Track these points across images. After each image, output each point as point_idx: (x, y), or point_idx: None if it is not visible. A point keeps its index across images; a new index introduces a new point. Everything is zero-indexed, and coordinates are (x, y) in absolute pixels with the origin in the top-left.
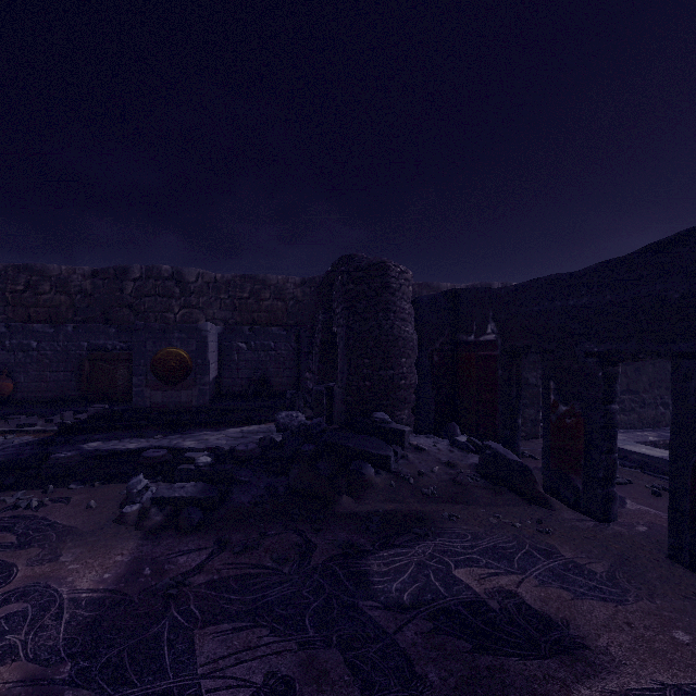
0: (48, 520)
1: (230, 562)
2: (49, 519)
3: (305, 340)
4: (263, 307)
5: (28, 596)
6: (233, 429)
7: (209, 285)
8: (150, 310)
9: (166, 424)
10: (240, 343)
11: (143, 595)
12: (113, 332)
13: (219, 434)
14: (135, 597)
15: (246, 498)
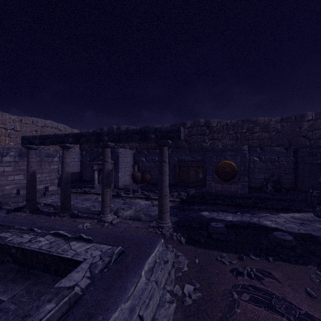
0: (296, 306)
1: None
2: (294, 304)
3: (317, 155)
4: (255, 136)
5: None
6: (282, 214)
7: (223, 127)
8: (195, 142)
9: (233, 204)
10: (254, 157)
11: None
12: (187, 152)
13: (278, 217)
14: None
15: None
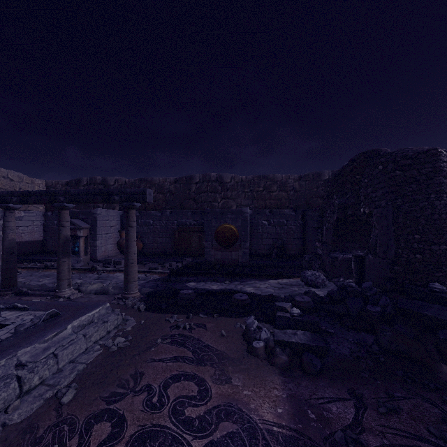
0: (203, 342)
1: (385, 425)
2: (203, 341)
3: (314, 219)
4: (272, 196)
5: (232, 416)
6: (271, 280)
7: (238, 184)
8: (204, 201)
9: (227, 274)
10: (263, 220)
11: (328, 445)
12: (189, 214)
13: (264, 284)
14: (322, 446)
15: (344, 350)
